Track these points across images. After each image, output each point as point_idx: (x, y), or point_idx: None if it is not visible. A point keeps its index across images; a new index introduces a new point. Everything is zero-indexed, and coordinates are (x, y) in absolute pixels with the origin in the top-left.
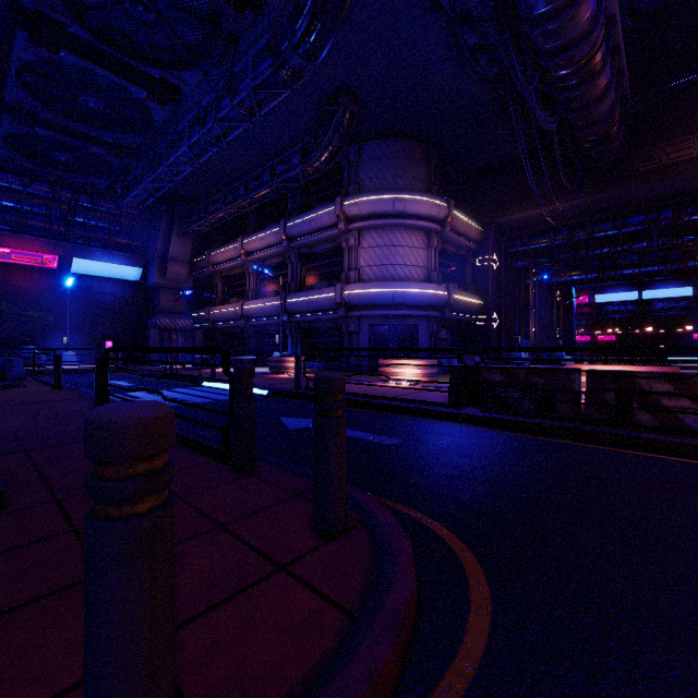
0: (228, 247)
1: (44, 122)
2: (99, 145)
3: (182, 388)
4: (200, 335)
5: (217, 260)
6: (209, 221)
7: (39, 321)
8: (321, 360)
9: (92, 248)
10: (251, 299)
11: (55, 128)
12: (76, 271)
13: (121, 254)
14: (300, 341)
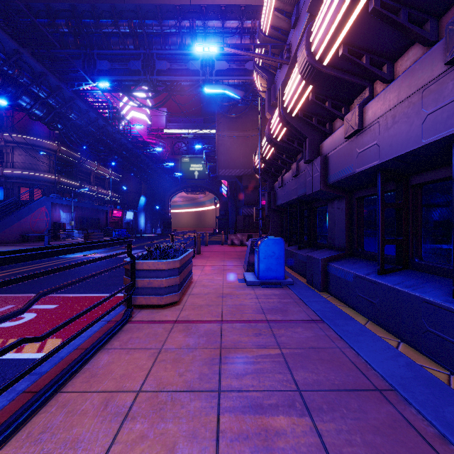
0: None
1: None
2: None
3: None
4: None
5: None
6: None
7: None
8: None
9: None
10: None
11: None
12: None
13: None
14: None
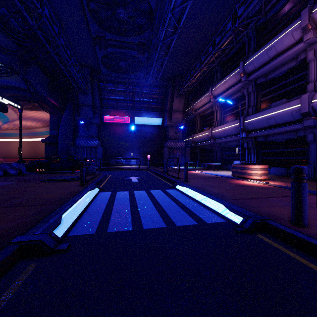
0: (203, 96)
1: (110, 44)
2: (134, 49)
3: (159, 190)
4: (188, 150)
5: (197, 107)
6: (192, 82)
7: (123, 146)
8: (278, 167)
9: (141, 111)
10: (217, 126)
11: (115, 46)
12: (136, 123)
13: (153, 112)
14: (256, 152)
